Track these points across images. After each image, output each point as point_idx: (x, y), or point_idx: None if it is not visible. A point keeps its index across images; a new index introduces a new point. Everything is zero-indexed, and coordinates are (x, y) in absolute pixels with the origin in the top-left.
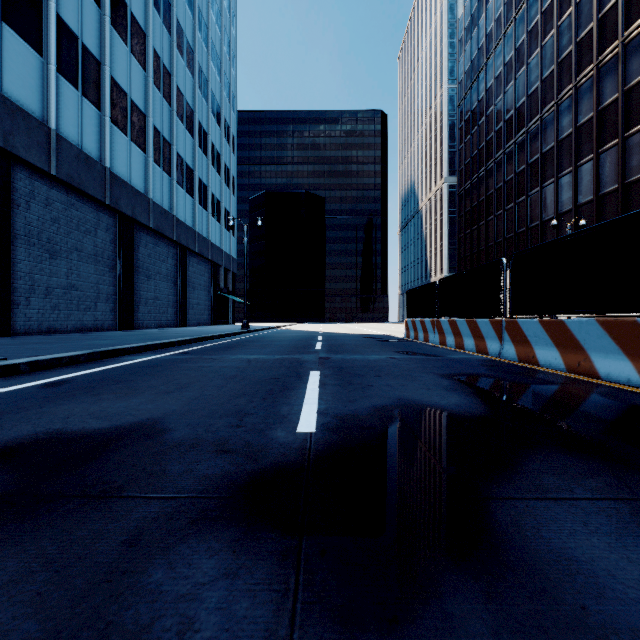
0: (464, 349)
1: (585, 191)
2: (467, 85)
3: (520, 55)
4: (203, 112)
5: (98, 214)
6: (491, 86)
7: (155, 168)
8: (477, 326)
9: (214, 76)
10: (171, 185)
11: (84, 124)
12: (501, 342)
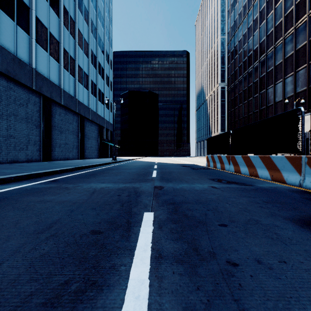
0: (258, 177)
1: (301, 85)
2: (232, 34)
3: (262, 15)
4: (94, 45)
5: (28, 95)
6: (245, 33)
7: (65, 72)
8: (271, 160)
9: (100, 27)
10: (75, 82)
11: (18, 41)
12: (300, 174)
